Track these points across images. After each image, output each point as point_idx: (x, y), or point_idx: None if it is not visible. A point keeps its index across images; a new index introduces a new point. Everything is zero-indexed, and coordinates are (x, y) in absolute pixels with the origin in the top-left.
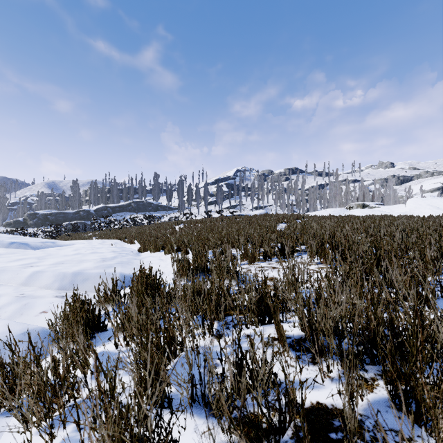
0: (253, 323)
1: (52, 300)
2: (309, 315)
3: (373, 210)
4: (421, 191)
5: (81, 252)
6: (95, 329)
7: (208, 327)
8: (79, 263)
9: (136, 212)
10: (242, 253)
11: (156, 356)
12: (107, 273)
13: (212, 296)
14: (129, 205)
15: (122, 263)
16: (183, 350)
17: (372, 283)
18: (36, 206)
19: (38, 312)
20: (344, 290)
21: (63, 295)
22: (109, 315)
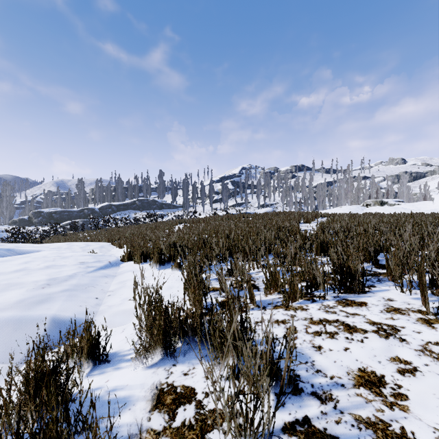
0: None
1: None
2: None
3: (395, 207)
4: None
5: (30, 266)
6: None
7: None
8: None
9: (140, 210)
10: (268, 280)
11: None
12: (27, 319)
13: None
14: (134, 203)
15: (74, 289)
16: None
17: None
18: (42, 204)
19: None
20: None
21: None
22: None
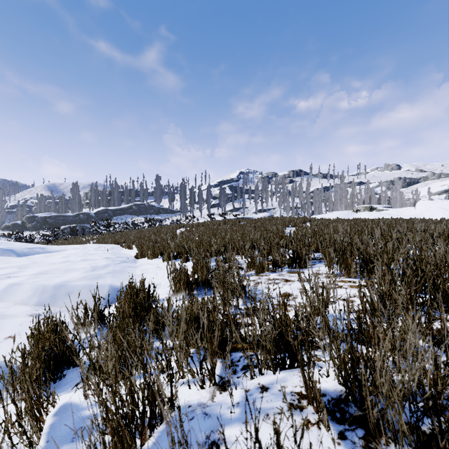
0: (269, 367)
1: (23, 321)
2: (353, 364)
3: (381, 212)
4: (429, 193)
5: (70, 259)
6: (66, 364)
7: (208, 372)
8: (65, 273)
9: (137, 215)
10: (249, 262)
11: (127, 435)
12: (95, 285)
13: (214, 326)
14: (130, 208)
15: (114, 272)
16: (173, 409)
17: (443, 319)
18: (35, 209)
19: (3, 337)
20: (430, 346)
21: (40, 313)
22: (77, 353)
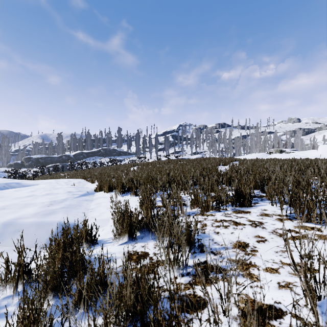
0: None
1: None
2: None
3: (290, 154)
4: (324, 140)
5: (35, 193)
6: None
7: None
8: (22, 208)
9: (104, 157)
10: (192, 200)
11: None
12: (43, 223)
13: None
14: (99, 151)
15: (68, 207)
16: None
17: None
18: (31, 152)
19: None
20: None
21: None
22: None
